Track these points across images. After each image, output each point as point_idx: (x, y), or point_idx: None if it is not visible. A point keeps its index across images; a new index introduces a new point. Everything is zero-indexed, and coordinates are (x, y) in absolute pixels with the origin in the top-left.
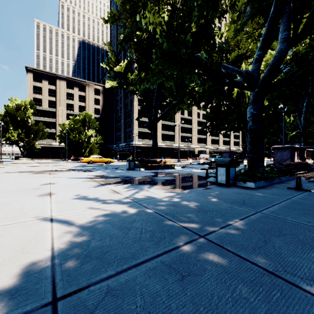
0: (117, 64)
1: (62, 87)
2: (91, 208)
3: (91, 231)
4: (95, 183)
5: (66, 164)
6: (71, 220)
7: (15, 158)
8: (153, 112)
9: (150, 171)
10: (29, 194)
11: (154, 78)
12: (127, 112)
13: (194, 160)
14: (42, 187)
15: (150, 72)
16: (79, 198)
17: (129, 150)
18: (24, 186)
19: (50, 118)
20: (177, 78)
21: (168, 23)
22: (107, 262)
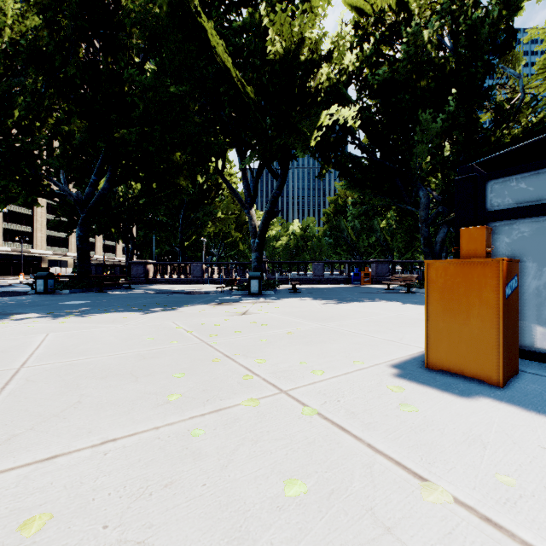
0: None
1: None
2: None
3: None
4: None
5: None
6: None
7: None
8: None
9: None
10: None
11: None
12: None
13: None
14: None
15: None
16: None
17: None
18: None
19: None
20: None
21: None
22: None
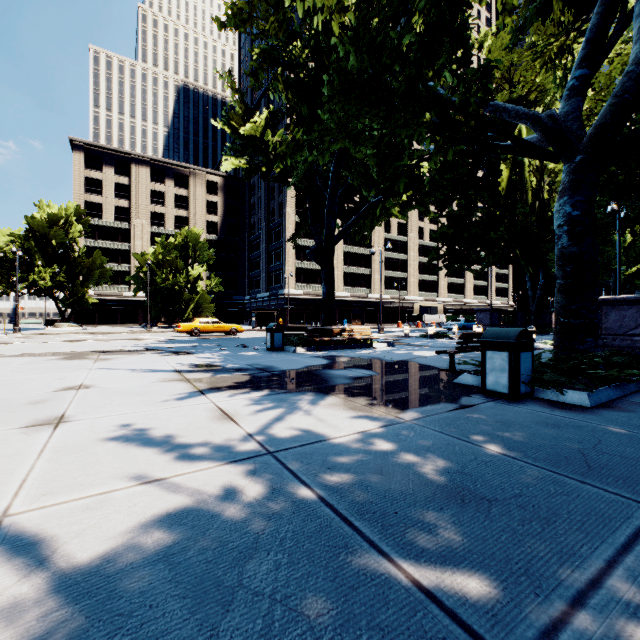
0: (246, 121)
1: (141, 178)
2: (137, 480)
3: (84, 611)
4: (185, 386)
5: (146, 336)
6: (51, 538)
7: (48, 323)
8: (326, 223)
9: (319, 354)
10: (8, 419)
11: (327, 139)
12: (272, 227)
13: (412, 327)
14: (55, 398)
15: (317, 127)
16: (122, 439)
17: (277, 306)
18: (15, 395)
19: (119, 242)
20: (380, 137)
21: (359, 2)
22: None
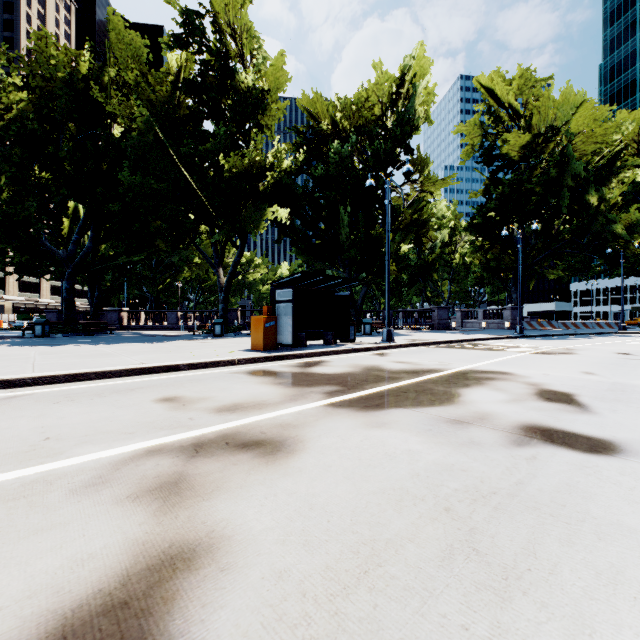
0: None
1: None
2: None
3: None
4: None
5: None
6: None
7: None
8: None
9: None
10: None
11: None
12: None
13: None
14: None
15: None
16: None
17: None
18: None
19: None
20: None
21: None
22: (2, 343)
